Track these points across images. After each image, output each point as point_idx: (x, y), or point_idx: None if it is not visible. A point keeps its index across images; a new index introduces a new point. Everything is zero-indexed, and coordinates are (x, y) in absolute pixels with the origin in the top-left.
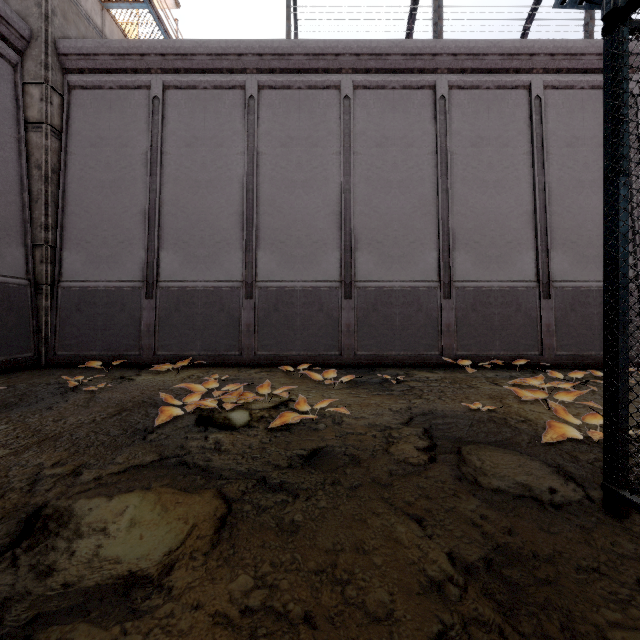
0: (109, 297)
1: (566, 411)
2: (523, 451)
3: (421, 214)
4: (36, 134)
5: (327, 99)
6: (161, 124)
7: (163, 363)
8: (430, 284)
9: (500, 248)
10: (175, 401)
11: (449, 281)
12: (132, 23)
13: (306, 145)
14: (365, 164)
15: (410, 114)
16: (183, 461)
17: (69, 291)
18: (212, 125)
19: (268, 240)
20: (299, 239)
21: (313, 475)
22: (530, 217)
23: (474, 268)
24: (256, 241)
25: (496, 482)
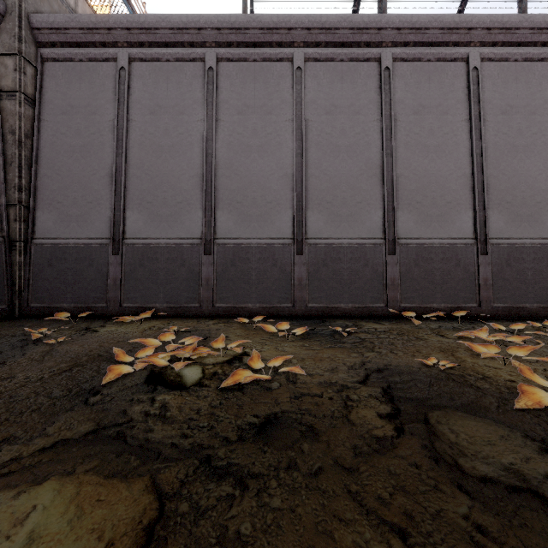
0: (78, 253)
1: (531, 370)
2: (496, 419)
3: (367, 176)
4: (10, 102)
5: (280, 70)
6: (127, 93)
7: (128, 314)
8: (376, 241)
9: (440, 208)
10: (127, 357)
11: (393, 238)
12: (103, 4)
13: (261, 113)
14: (315, 130)
15: (357, 84)
16: (121, 433)
17: (41, 247)
18: (174, 94)
19: (226, 200)
20: (254, 199)
21: (265, 454)
22: (468, 179)
23: (416, 226)
24: (215, 201)
25: (481, 467)
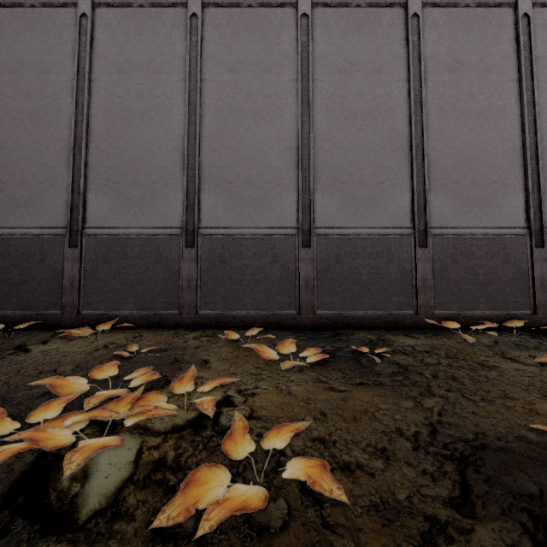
0: (26, 246)
1: None
2: None
3: (391, 150)
4: None
5: (282, 18)
6: (89, 46)
7: (88, 324)
8: (402, 231)
9: (483, 189)
10: (4, 423)
11: (425, 227)
12: None
13: (257, 71)
14: (326, 92)
15: (377, 35)
16: None
17: None
18: (149, 48)
19: (213, 180)
20: (249, 179)
21: None
22: (518, 153)
23: (453, 212)
24: (199, 181)
25: None
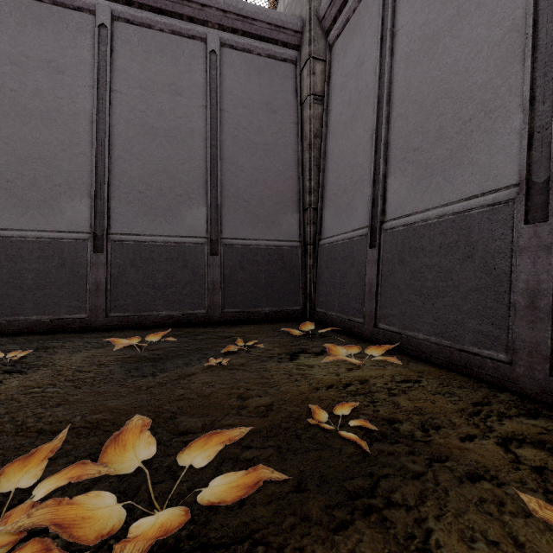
0: (344, 251)
1: None
2: None
3: None
4: (305, 110)
5: None
6: None
7: (382, 341)
8: None
9: None
10: (36, 467)
11: None
12: None
13: None
14: None
15: None
16: None
17: (323, 248)
18: None
19: None
20: None
21: None
22: None
23: None
24: None
25: None
